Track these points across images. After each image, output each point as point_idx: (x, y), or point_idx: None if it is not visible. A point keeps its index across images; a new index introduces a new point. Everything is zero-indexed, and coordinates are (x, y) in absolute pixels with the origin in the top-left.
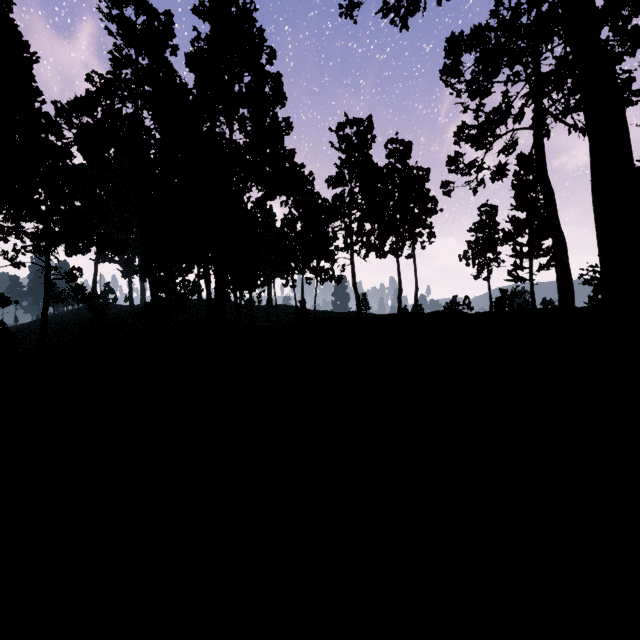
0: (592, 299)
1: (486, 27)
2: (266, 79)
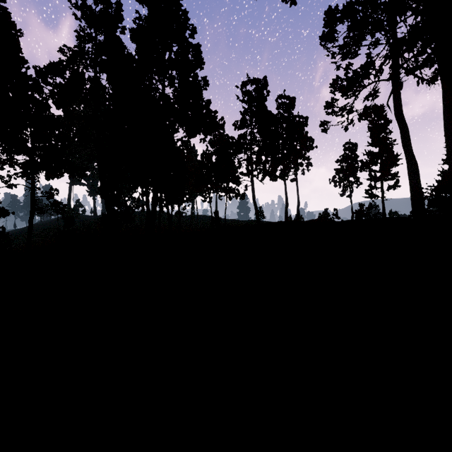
0: (427, 211)
1: (356, 2)
2: (189, 48)
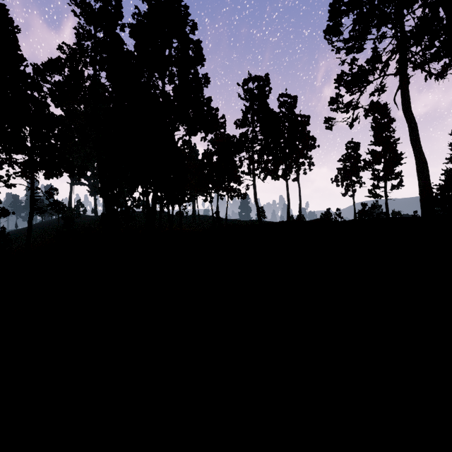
0: None
1: None
2: (189, 44)
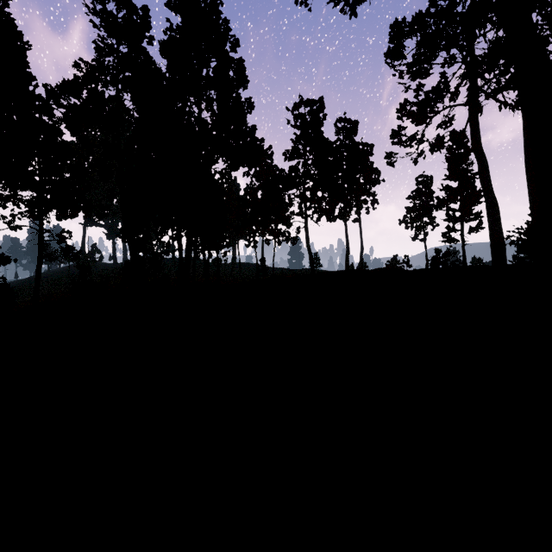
0: (516, 258)
1: (426, 14)
2: (230, 64)
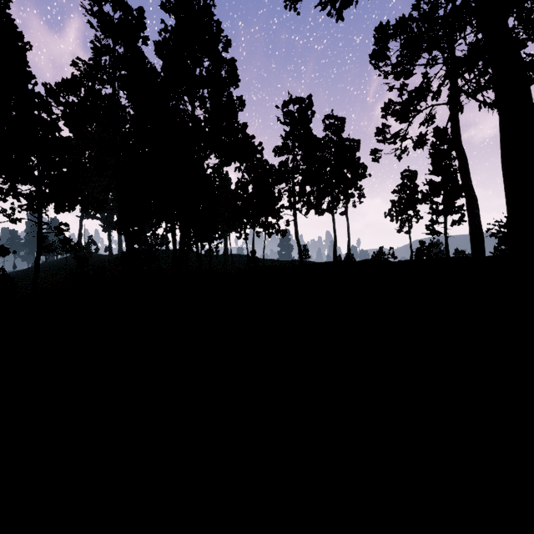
0: (497, 249)
1: (409, 18)
2: (222, 64)
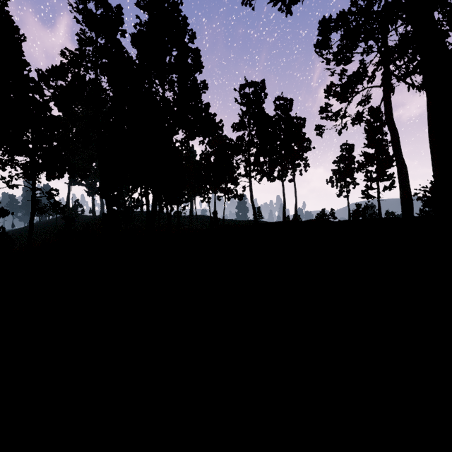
0: (422, 211)
1: (348, 12)
2: (188, 53)
